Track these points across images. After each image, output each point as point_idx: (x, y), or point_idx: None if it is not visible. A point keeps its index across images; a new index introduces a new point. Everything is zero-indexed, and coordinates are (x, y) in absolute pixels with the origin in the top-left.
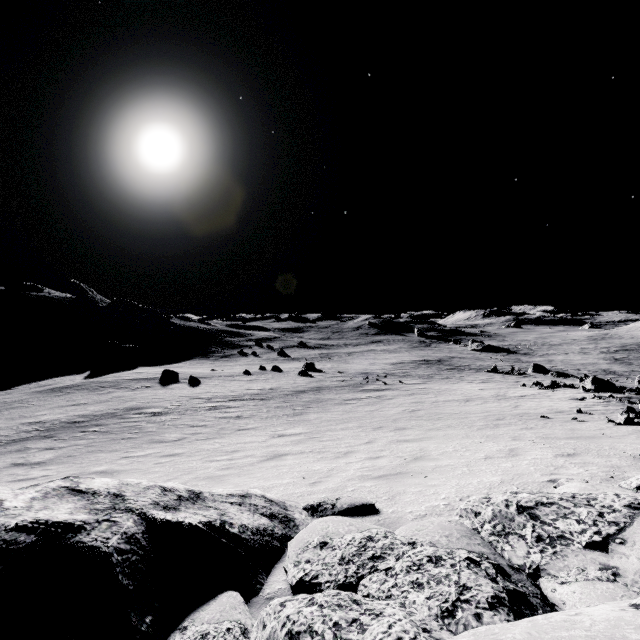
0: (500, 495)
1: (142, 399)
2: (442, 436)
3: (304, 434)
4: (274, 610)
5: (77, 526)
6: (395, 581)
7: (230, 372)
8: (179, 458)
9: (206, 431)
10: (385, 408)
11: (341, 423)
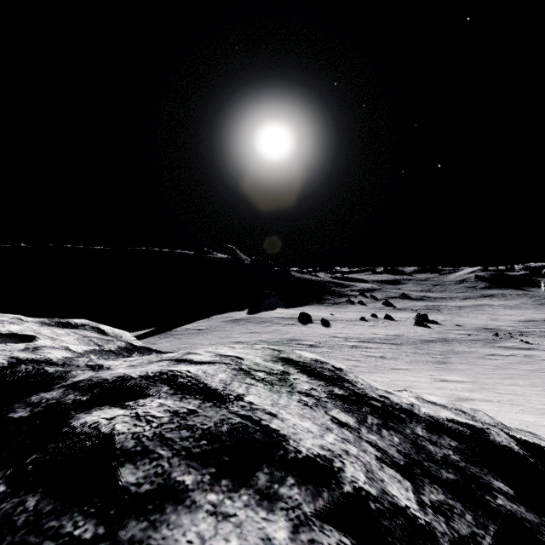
0: None
1: (294, 333)
2: None
3: (469, 383)
4: None
5: (479, 428)
6: None
7: (347, 317)
8: None
9: (363, 365)
10: None
11: (503, 378)
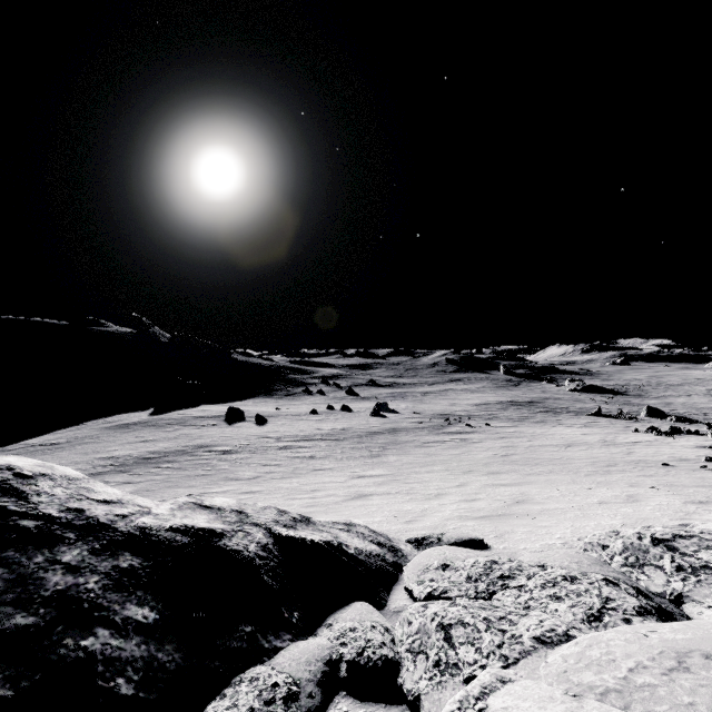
0: (630, 529)
1: (210, 437)
2: (544, 481)
3: (386, 476)
4: (417, 610)
5: (219, 533)
6: (531, 595)
7: (296, 411)
8: (259, 495)
9: (280, 470)
10: (472, 452)
11: (425, 466)
